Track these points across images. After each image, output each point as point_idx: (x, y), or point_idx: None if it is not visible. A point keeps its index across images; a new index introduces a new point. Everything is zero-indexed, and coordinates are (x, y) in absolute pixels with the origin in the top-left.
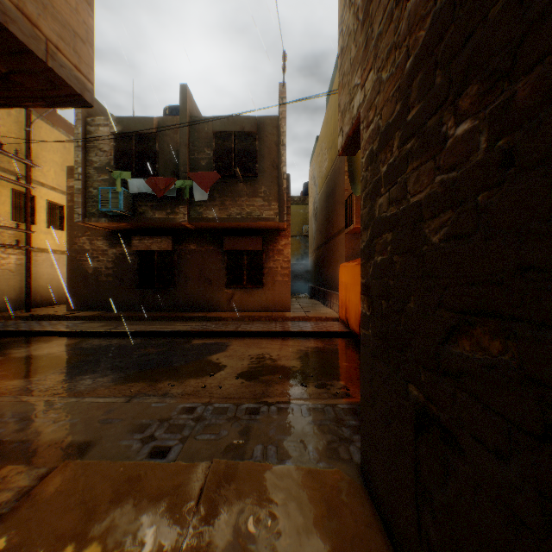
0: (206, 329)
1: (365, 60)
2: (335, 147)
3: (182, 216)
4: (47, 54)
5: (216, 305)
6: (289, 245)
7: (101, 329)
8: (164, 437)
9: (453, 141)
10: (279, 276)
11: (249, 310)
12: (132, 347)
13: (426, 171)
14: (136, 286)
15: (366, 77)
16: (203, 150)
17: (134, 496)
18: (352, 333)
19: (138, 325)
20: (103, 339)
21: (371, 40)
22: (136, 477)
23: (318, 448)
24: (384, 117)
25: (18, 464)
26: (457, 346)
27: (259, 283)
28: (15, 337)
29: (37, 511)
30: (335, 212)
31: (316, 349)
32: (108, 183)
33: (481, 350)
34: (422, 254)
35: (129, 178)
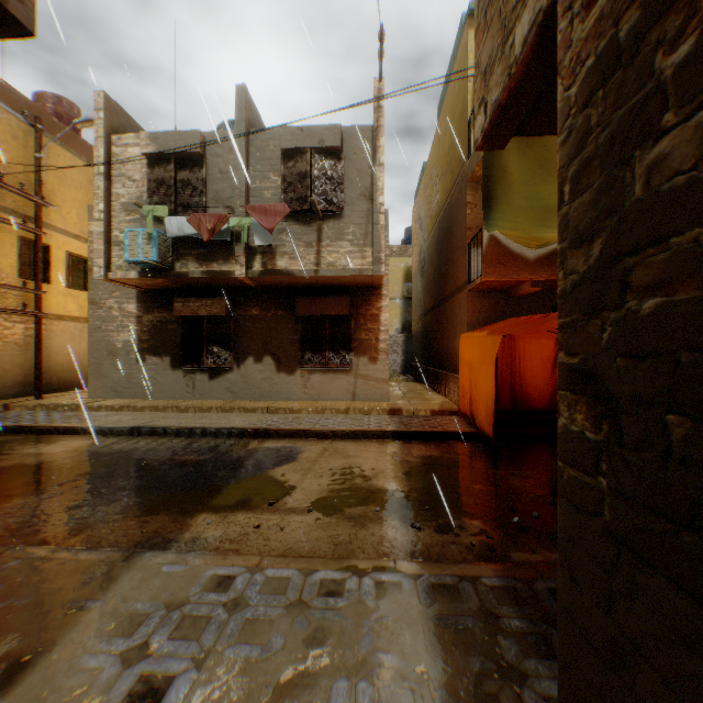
0: (271, 426)
1: None
2: (452, 171)
3: (238, 268)
4: None
5: (287, 392)
6: (387, 308)
7: (126, 425)
8: (165, 650)
9: None
10: (373, 351)
11: (332, 399)
12: (164, 452)
13: None
14: (179, 365)
15: None
16: (267, 176)
17: None
18: (480, 434)
19: (178, 419)
20: (128, 439)
21: None
22: None
23: (459, 695)
24: None
25: None
26: None
27: (345, 361)
28: (11, 435)
29: None
30: (452, 262)
31: (429, 460)
32: (139, 224)
33: None
34: None
35: (165, 215)
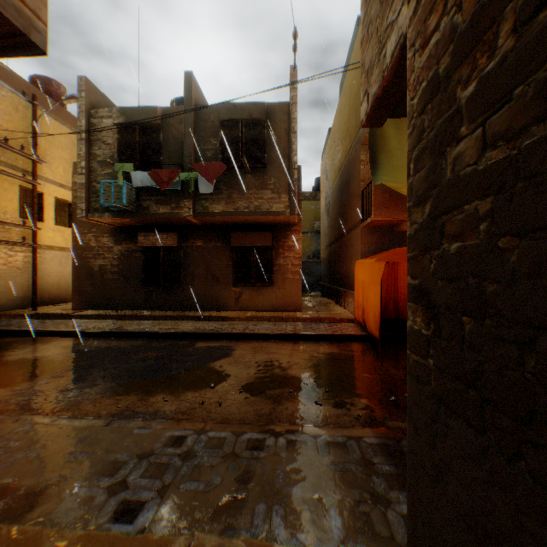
0: (211, 330)
1: None
2: (350, 135)
3: (187, 211)
4: None
5: (224, 304)
6: (300, 241)
7: (102, 330)
8: (138, 485)
9: None
10: (289, 274)
11: (258, 310)
12: (131, 350)
13: None
14: (142, 284)
15: None
16: (209, 140)
17: None
18: (370, 337)
19: (141, 325)
20: (104, 340)
21: None
22: None
23: (343, 514)
24: (467, 3)
25: None
26: None
27: (268, 281)
28: (15, 337)
29: None
30: (350, 205)
31: (330, 356)
32: (111, 177)
33: None
34: None
35: (131, 171)
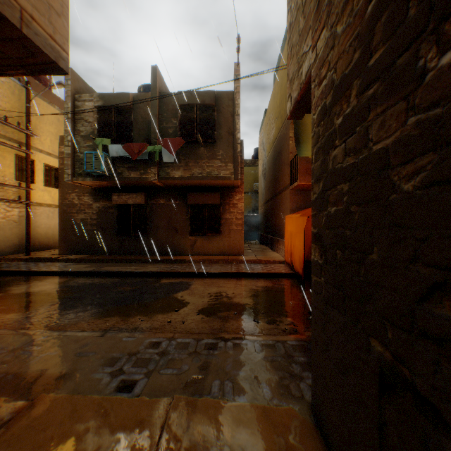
0: (173, 270)
1: (317, 22)
2: (281, 117)
3: (153, 176)
4: (22, 22)
5: (182, 250)
6: (242, 199)
7: (86, 270)
8: (131, 371)
9: (435, 73)
10: (234, 225)
11: (209, 254)
12: (110, 285)
13: (394, 114)
14: (116, 234)
15: (318, 36)
16: (170, 120)
17: (99, 433)
18: (296, 274)
19: (116, 266)
20: (88, 278)
21: (323, 0)
22: (103, 412)
23: (271, 385)
24: (339, 70)
25: None
26: (442, 307)
27: (217, 231)
28: (15, 276)
29: (8, 447)
30: (281, 172)
31: (265, 288)
32: (92, 148)
33: None
34: (388, 204)
35: (109, 144)
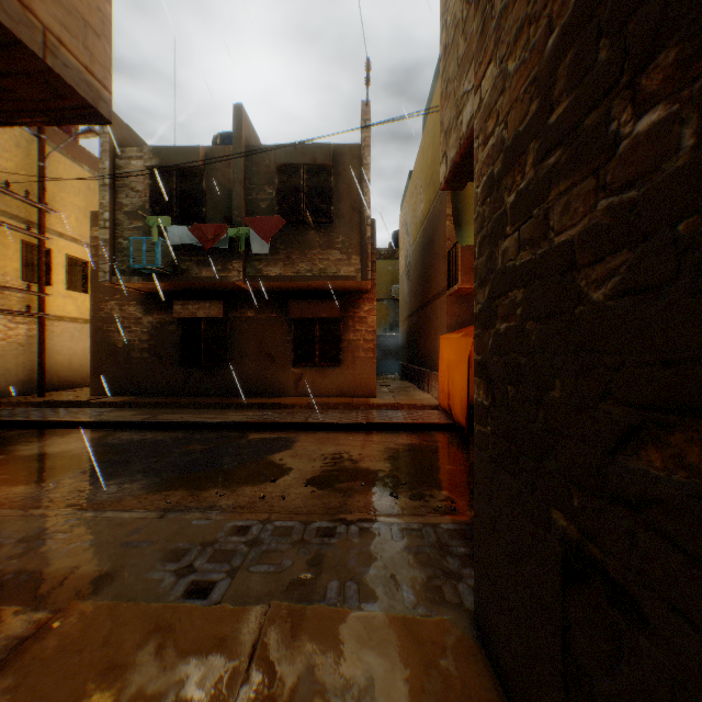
0: (267, 419)
1: (481, 51)
2: (434, 183)
3: (236, 274)
4: (46, 49)
5: (281, 389)
6: (374, 311)
7: (132, 420)
8: (206, 568)
9: (630, 142)
10: (361, 351)
11: (323, 396)
12: (171, 442)
13: (581, 194)
14: (178, 364)
15: (484, 73)
16: (263, 189)
17: (161, 655)
18: (456, 425)
19: (180, 414)
20: (135, 432)
21: (490, 21)
22: (166, 626)
23: (415, 587)
24: (510, 125)
25: (9, 605)
26: (638, 459)
27: (335, 360)
28: (23, 429)
29: (27, 675)
30: (434, 268)
31: (409, 447)
32: (142, 232)
33: (685, 469)
34: (574, 319)
35: (169, 226)
